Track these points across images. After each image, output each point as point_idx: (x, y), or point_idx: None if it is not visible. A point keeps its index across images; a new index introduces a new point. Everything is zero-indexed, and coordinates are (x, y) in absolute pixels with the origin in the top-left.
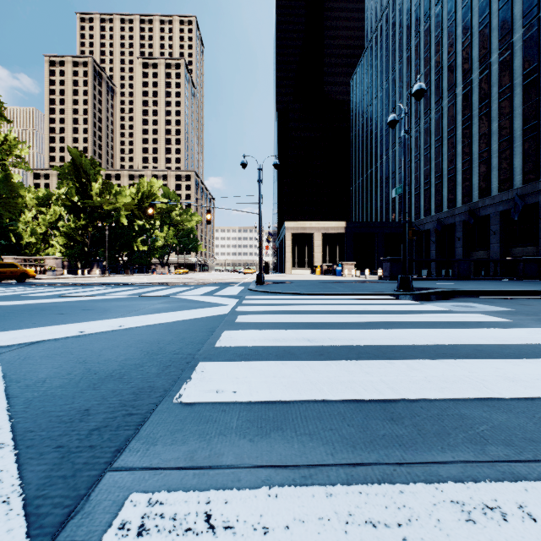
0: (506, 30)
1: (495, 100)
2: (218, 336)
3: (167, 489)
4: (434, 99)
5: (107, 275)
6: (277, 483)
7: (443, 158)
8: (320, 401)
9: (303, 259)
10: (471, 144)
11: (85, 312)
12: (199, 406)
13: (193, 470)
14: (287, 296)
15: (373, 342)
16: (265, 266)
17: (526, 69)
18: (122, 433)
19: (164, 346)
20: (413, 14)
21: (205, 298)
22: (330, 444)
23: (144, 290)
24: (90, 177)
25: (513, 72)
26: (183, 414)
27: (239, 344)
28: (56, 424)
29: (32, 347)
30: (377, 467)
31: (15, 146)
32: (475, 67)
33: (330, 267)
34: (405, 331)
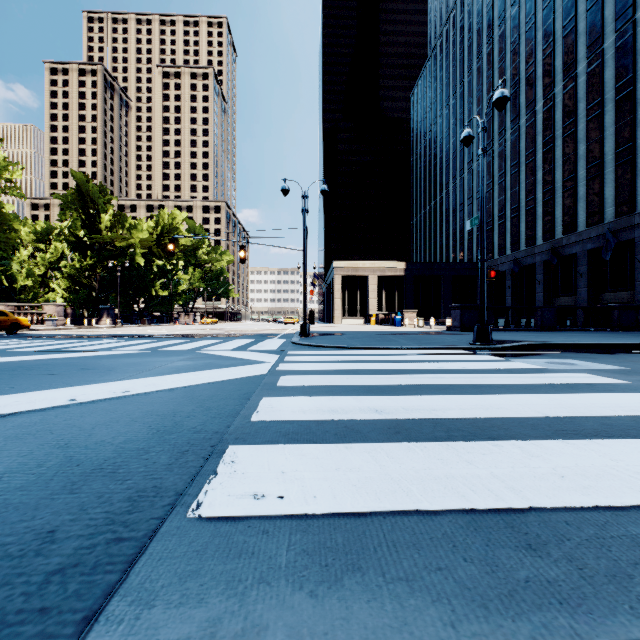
0: (596, 35)
1: (583, 118)
2: (255, 406)
3: None
4: (509, 117)
5: (120, 325)
6: None
7: (520, 187)
8: (411, 511)
9: (354, 306)
10: (553, 170)
11: (83, 372)
12: (227, 523)
13: None
14: (340, 351)
15: (463, 414)
16: (309, 315)
17: (619, 82)
18: (99, 579)
19: (181, 420)
20: (485, 17)
21: (238, 354)
22: (445, 601)
23: (163, 343)
24: (98, 207)
25: (604, 85)
26: (202, 540)
27: (284, 417)
28: None
29: None
30: None
31: (5, 168)
32: (558, 79)
33: (387, 316)
34: (500, 398)
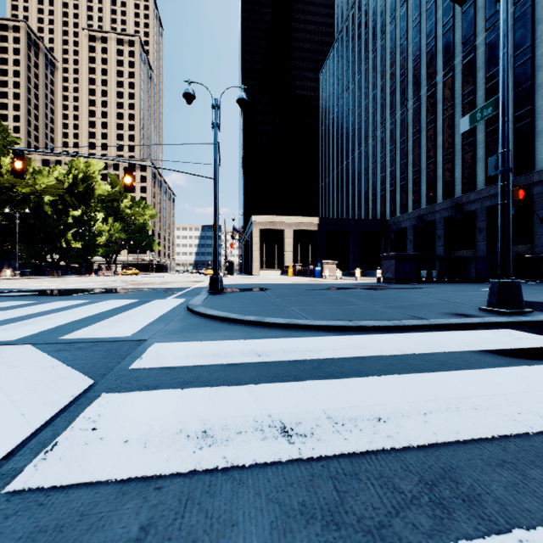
0: (495, 8)
1: (481, 85)
2: None
3: None
4: (411, 88)
5: (18, 277)
6: None
7: (421, 151)
8: None
9: (272, 258)
10: (453, 134)
11: None
12: None
13: None
14: (275, 340)
15: None
16: (228, 266)
17: (517, 50)
18: None
19: None
20: None
21: None
22: None
23: None
24: None
25: None
26: None
27: None
28: None
29: None
30: None
31: None
32: (458, 51)
33: (304, 267)
34: None
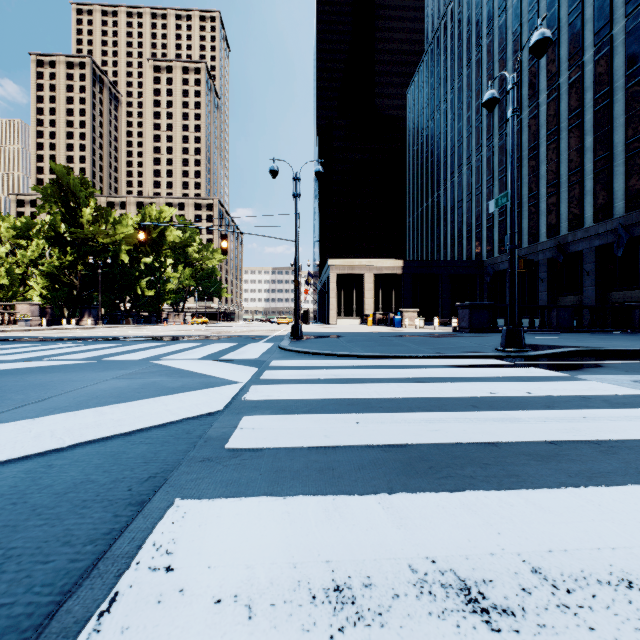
0: (604, 20)
1: (590, 108)
2: (131, 551)
3: None
4: None
5: (101, 325)
6: None
7: (522, 182)
8: None
9: (350, 305)
10: (558, 163)
11: None
12: None
13: None
14: (338, 360)
15: None
16: (303, 315)
17: (629, 69)
18: None
19: None
20: (485, 7)
21: (203, 366)
22: None
23: (121, 349)
24: (79, 200)
25: (613, 73)
26: None
27: None
28: None
29: None
30: None
31: None
32: (563, 68)
33: (385, 316)
34: None
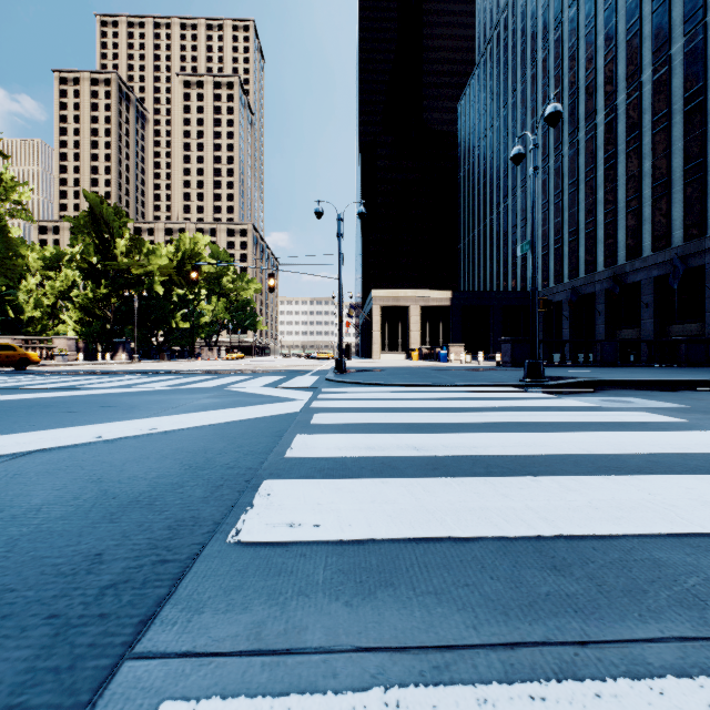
0: (662, 39)
1: (648, 131)
2: (288, 443)
3: (221, 693)
4: (567, 130)
5: (137, 360)
6: (396, 680)
7: (579, 207)
8: (444, 538)
9: (395, 339)
10: (616, 188)
11: (105, 409)
12: (265, 547)
13: (262, 657)
14: (378, 388)
15: (504, 451)
16: (345, 349)
17: (688, 91)
18: (150, 592)
19: (213, 456)
20: (540, 19)
21: (268, 391)
22: (470, 609)
23: (186, 380)
24: (113, 230)
25: (671, 94)
26: (243, 561)
27: (319, 454)
28: (50, 578)
29: (26, 458)
30: (548, 650)
31: (13, 189)
32: (621, 88)
33: (431, 350)
34: (546, 435)
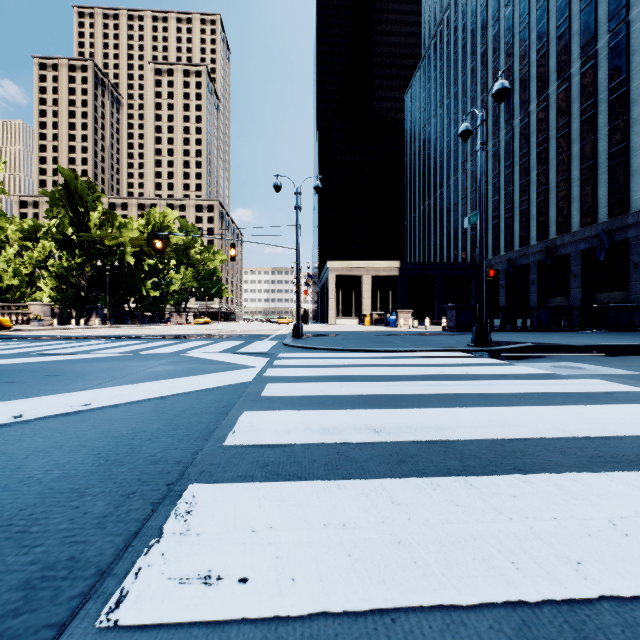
0: (589, 35)
1: (576, 118)
2: (232, 423)
3: None
4: (503, 117)
5: (109, 325)
6: None
7: (514, 187)
8: (432, 607)
9: (349, 306)
10: (547, 170)
11: (48, 379)
12: (155, 637)
13: None
14: (333, 353)
15: (477, 434)
16: (303, 315)
17: (612, 82)
18: None
19: (140, 444)
20: (479, 17)
21: (225, 357)
22: None
23: (148, 345)
24: (87, 204)
25: (597, 85)
26: None
27: (264, 440)
28: None
29: None
30: None
31: None
32: (552, 79)
33: (381, 316)
34: (515, 411)
